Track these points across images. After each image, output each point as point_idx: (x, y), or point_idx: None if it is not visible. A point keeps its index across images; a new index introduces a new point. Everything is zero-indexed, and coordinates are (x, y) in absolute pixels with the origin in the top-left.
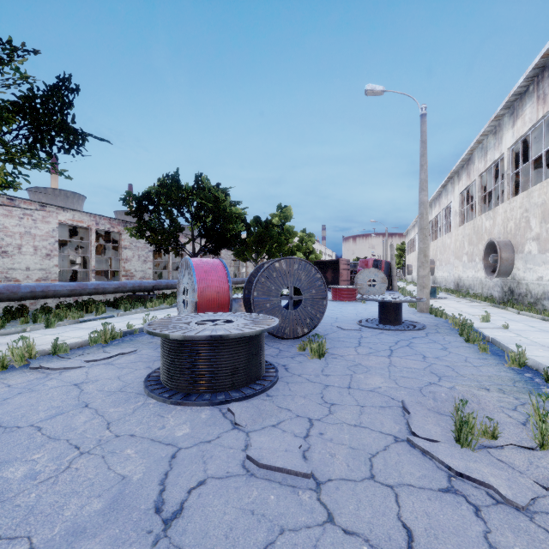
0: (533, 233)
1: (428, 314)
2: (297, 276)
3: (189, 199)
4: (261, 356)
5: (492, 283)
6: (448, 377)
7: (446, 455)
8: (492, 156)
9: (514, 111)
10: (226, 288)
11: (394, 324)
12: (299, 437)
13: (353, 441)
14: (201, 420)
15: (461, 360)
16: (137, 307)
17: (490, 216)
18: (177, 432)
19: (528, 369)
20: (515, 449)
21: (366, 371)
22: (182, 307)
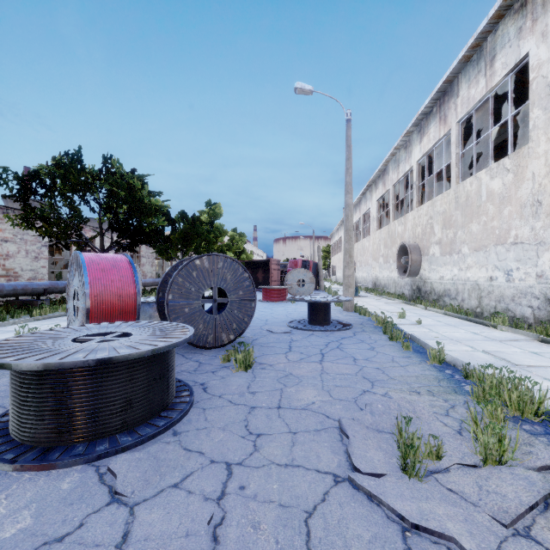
0: (436, 238)
1: (353, 312)
2: (222, 276)
3: (95, 184)
4: (168, 378)
5: (404, 282)
6: (380, 381)
7: (396, 497)
8: (404, 168)
9: (421, 129)
10: (132, 290)
11: (323, 325)
12: (211, 501)
13: (284, 493)
14: (58, 496)
15: (389, 360)
16: (19, 316)
17: (402, 222)
18: (4, 530)
19: (447, 365)
20: (460, 469)
21: (298, 383)
22: (72, 315)
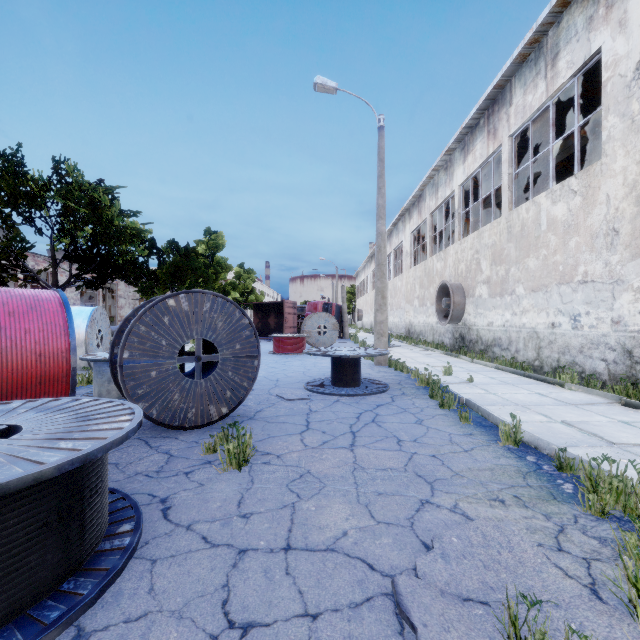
0: (483, 276)
1: (387, 367)
2: (209, 322)
3: (43, 197)
4: (83, 513)
5: (444, 329)
6: (441, 481)
7: None
8: (444, 193)
9: (465, 146)
10: (63, 346)
11: (351, 386)
12: None
13: None
14: None
15: (447, 441)
16: None
17: (441, 257)
18: None
19: (525, 446)
20: None
21: (319, 491)
22: None
